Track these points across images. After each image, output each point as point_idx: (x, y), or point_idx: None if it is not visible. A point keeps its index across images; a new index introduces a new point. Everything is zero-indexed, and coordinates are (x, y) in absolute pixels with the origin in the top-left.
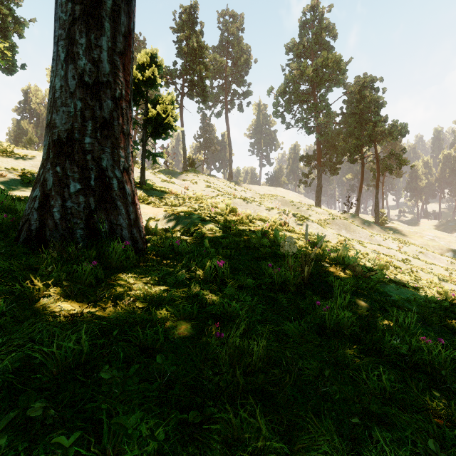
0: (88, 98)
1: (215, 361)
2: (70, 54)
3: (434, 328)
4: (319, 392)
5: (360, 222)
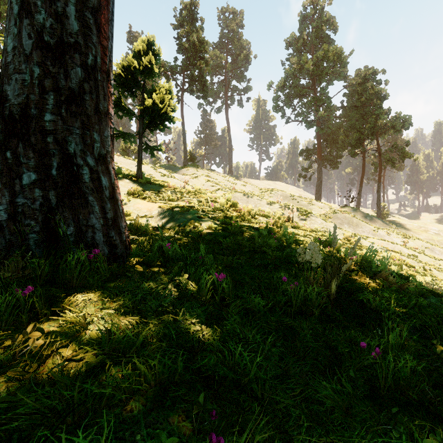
0: (49, 63)
1: None
2: (25, 5)
3: None
4: None
5: (362, 216)
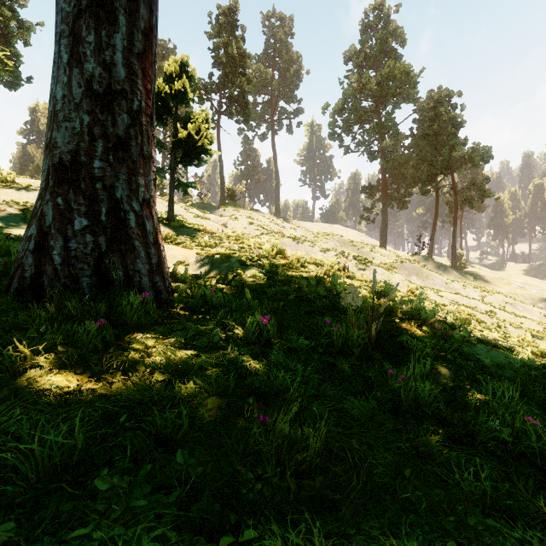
0: (98, 111)
1: (257, 457)
2: (75, 55)
3: (538, 402)
4: (398, 499)
5: (434, 266)
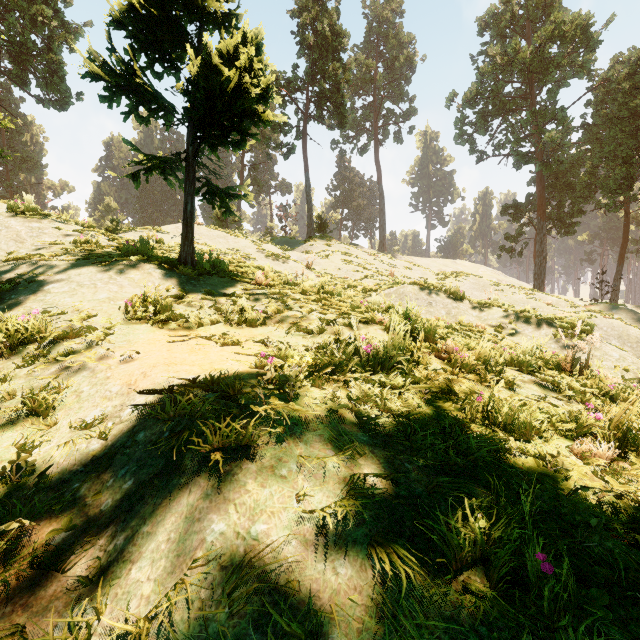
0: None
1: None
2: None
3: None
4: None
5: (636, 321)
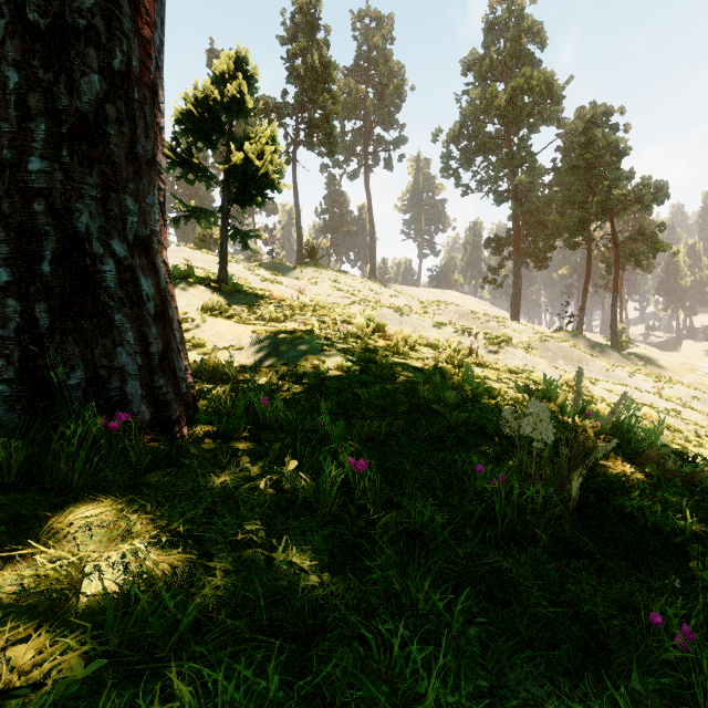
0: (37, 63)
1: None
2: None
3: None
4: None
5: (587, 346)
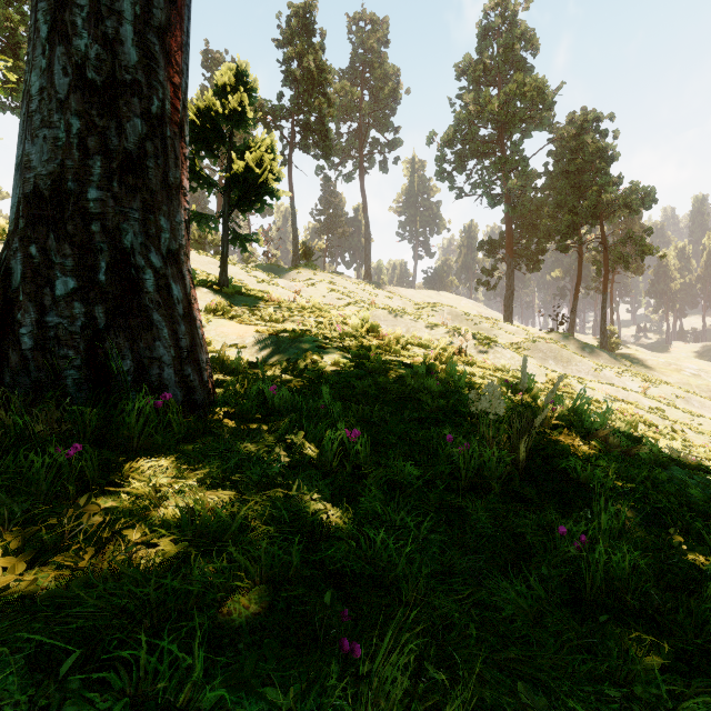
0: (94, 112)
1: None
2: (59, 25)
3: None
4: None
5: (577, 347)
